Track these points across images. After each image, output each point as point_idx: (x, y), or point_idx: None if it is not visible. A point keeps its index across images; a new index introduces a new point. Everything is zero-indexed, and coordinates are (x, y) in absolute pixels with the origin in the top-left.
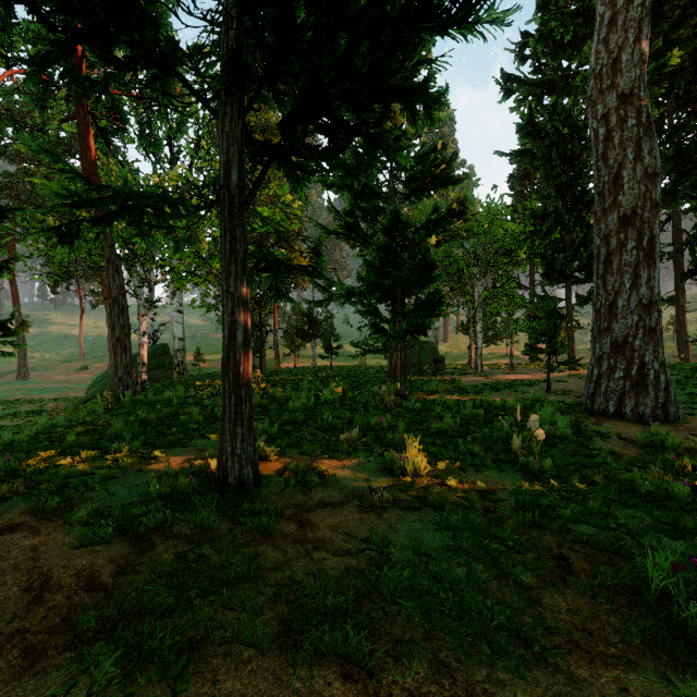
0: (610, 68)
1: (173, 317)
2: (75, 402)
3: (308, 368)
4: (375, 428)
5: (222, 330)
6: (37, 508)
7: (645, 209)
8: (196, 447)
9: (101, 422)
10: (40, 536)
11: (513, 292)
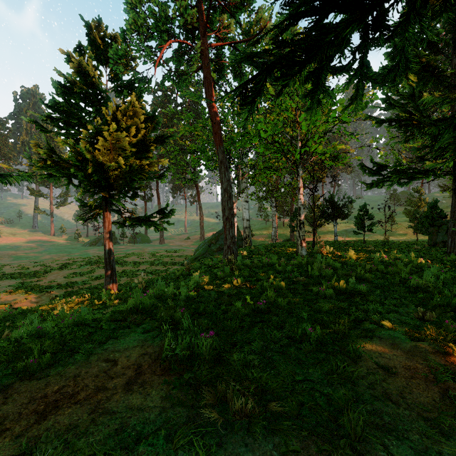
0: None
1: (243, 205)
2: (190, 258)
3: (342, 242)
4: None
5: None
6: None
7: None
8: (382, 339)
9: (241, 284)
10: None
11: None
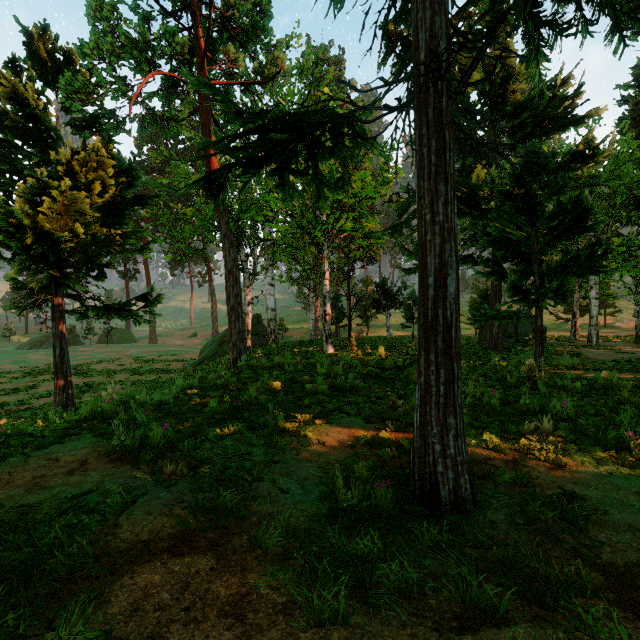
0: None
1: (266, 290)
2: (192, 363)
3: (389, 337)
4: (557, 415)
5: (423, 277)
6: (208, 504)
7: None
8: (340, 424)
9: (231, 386)
10: (234, 574)
11: (637, 251)
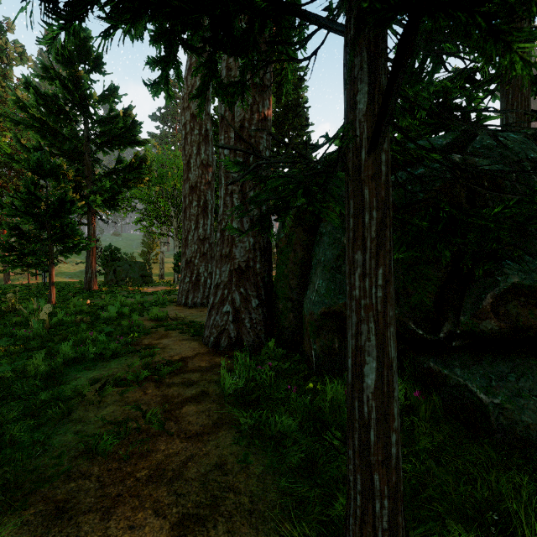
0: (188, 96)
1: None
2: None
3: (19, 284)
4: None
5: None
6: None
7: (202, 184)
8: None
9: None
10: None
11: None
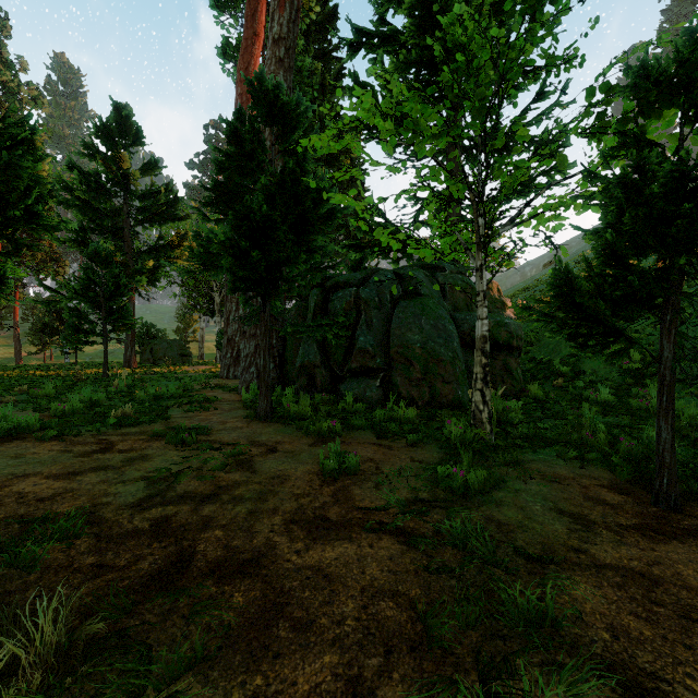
0: None
1: None
2: None
3: (49, 364)
4: None
5: None
6: None
7: None
8: None
9: None
10: None
11: None
